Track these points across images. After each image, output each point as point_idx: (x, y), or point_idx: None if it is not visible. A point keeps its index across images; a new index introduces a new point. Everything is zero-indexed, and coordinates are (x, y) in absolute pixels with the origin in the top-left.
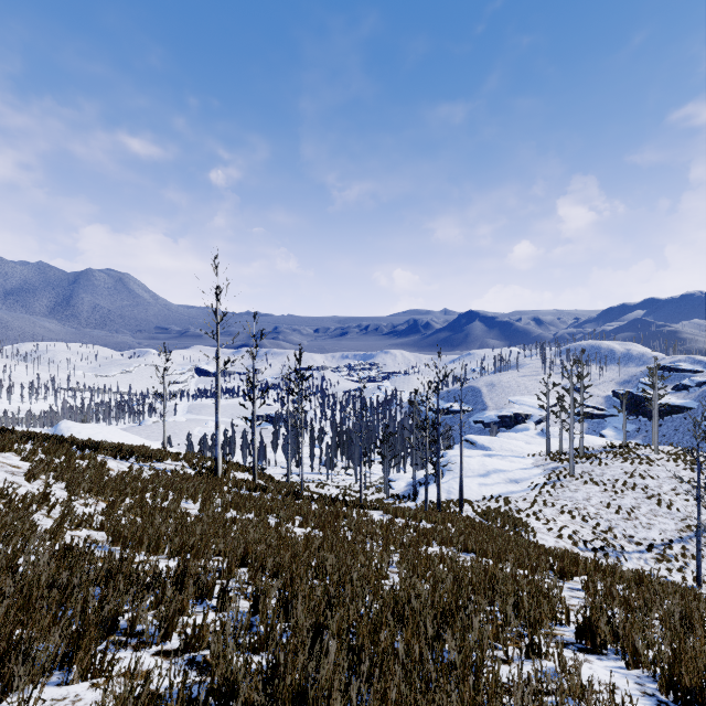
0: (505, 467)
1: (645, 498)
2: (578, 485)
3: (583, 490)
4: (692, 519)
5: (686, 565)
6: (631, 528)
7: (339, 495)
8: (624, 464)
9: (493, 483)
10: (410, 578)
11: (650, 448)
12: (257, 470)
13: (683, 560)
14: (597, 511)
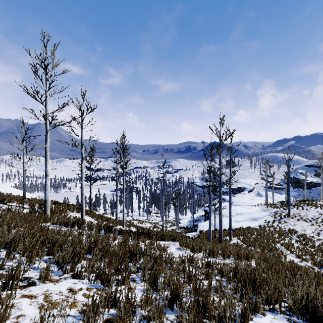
0: (246, 211)
1: None
2: (294, 222)
3: (298, 224)
4: None
5: None
6: None
7: (151, 227)
8: (317, 209)
9: (242, 220)
10: None
11: (322, 201)
12: (92, 211)
13: None
14: (312, 238)
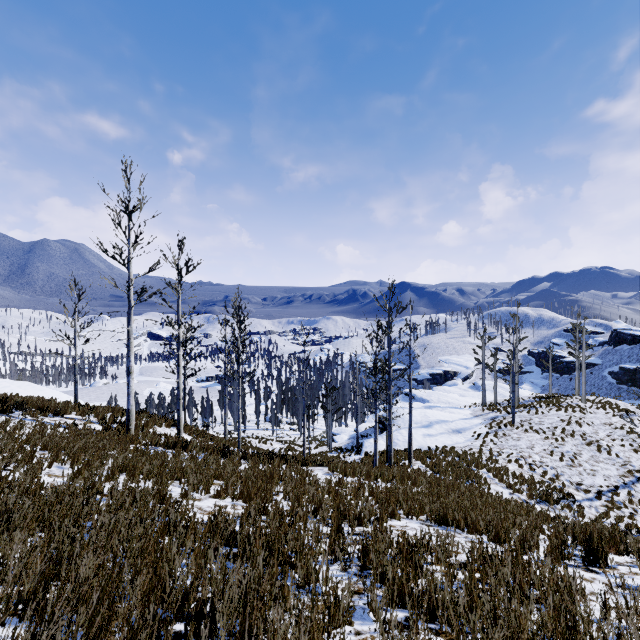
0: (446, 417)
1: (585, 444)
2: (520, 434)
3: (525, 438)
4: (631, 464)
5: (635, 511)
6: (577, 476)
7: (282, 450)
8: (559, 413)
9: (437, 434)
10: (404, 639)
11: (575, 398)
12: (188, 425)
13: (631, 507)
14: (542, 459)
